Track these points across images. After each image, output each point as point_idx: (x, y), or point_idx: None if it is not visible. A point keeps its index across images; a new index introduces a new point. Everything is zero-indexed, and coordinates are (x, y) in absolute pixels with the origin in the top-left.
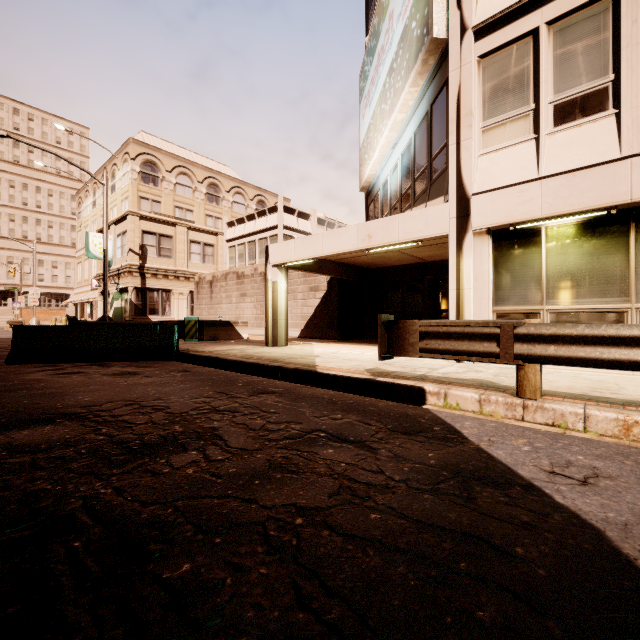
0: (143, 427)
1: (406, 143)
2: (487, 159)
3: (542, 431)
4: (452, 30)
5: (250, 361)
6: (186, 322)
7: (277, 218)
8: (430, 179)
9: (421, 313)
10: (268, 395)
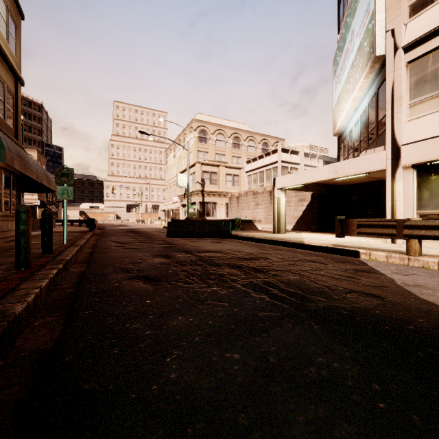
0: (241, 255)
1: (363, 109)
2: (412, 123)
3: (409, 266)
4: (388, 50)
5: (269, 239)
6: (235, 220)
7: (277, 156)
8: (377, 134)
9: (379, 214)
10: (282, 251)
